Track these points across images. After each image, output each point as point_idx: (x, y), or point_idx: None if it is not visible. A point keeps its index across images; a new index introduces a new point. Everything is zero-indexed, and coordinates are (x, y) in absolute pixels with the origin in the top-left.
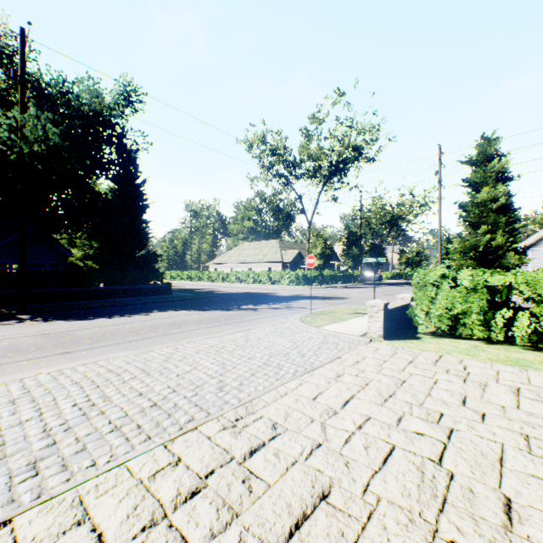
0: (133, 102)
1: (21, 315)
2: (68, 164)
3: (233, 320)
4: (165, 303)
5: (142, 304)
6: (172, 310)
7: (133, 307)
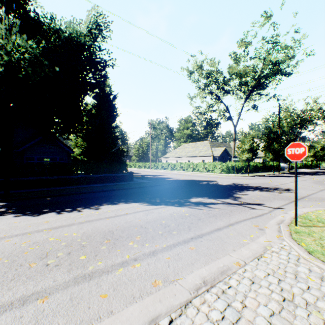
0: (102, 29)
1: (1, 201)
2: (42, 72)
3: (188, 230)
4: (123, 190)
5: (105, 191)
6: (124, 203)
7: (95, 195)
